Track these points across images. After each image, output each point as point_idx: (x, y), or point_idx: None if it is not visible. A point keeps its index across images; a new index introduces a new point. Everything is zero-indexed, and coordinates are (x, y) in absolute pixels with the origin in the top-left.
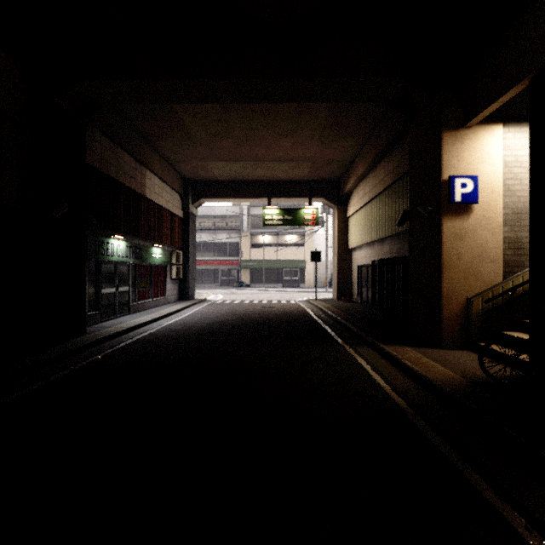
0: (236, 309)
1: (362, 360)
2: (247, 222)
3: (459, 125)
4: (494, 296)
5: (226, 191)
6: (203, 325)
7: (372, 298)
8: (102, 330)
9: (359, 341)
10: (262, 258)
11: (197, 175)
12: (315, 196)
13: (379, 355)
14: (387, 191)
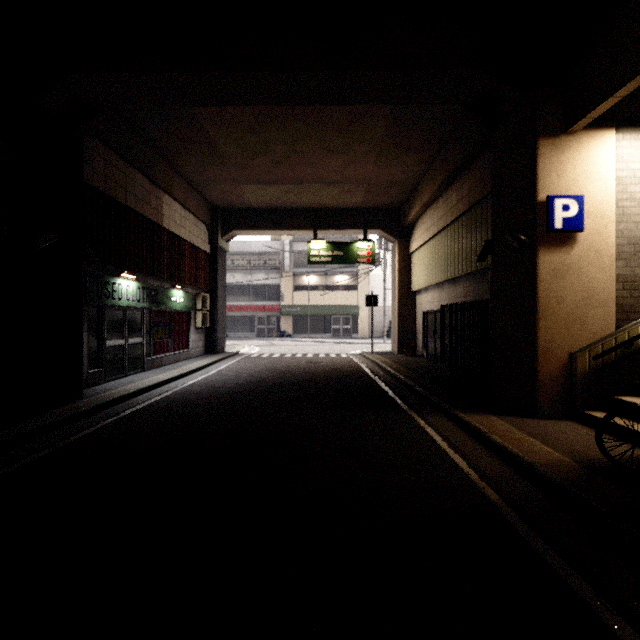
0: (274, 365)
1: (435, 434)
2: (289, 260)
3: (559, 130)
4: (605, 351)
5: (263, 221)
6: (233, 386)
7: (441, 351)
8: (104, 393)
9: (430, 408)
10: (307, 303)
11: (228, 202)
12: (371, 227)
13: (457, 427)
14: (461, 219)
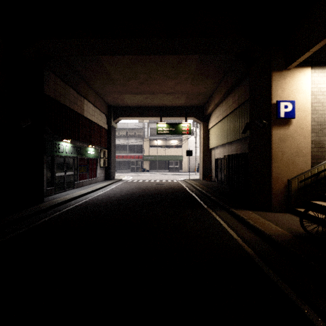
0: (140, 185)
1: (221, 220)
2: (147, 132)
3: (283, 68)
4: (305, 178)
5: (134, 113)
6: (119, 196)
7: (224, 179)
8: (55, 199)
9: (218, 207)
10: (156, 154)
11: (116, 103)
12: (189, 116)
13: (231, 216)
14: (234, 112)
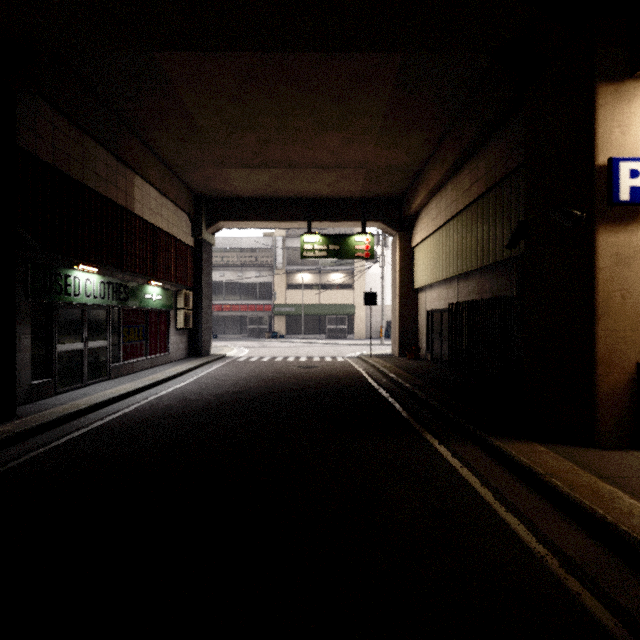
0: (263, 370)
1: (470, 474)
2: (282, 257)
3: (624, 74)
4: None
5: (252, 211)
6: (211, 398)
7: (450, 355)
8: (47, 410)
9: (451, 429)
10: (301, 302)
11: (213, 190)
12: (370, 219)
13: (494, 461)
14: (476, 204)
